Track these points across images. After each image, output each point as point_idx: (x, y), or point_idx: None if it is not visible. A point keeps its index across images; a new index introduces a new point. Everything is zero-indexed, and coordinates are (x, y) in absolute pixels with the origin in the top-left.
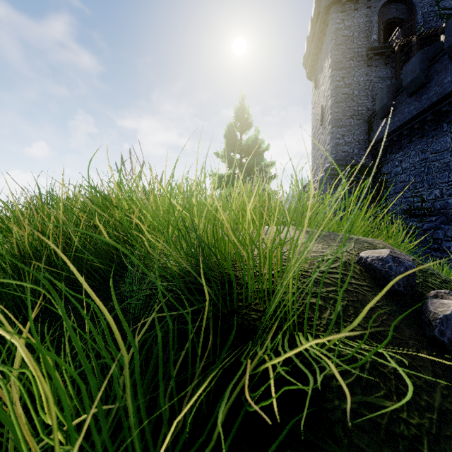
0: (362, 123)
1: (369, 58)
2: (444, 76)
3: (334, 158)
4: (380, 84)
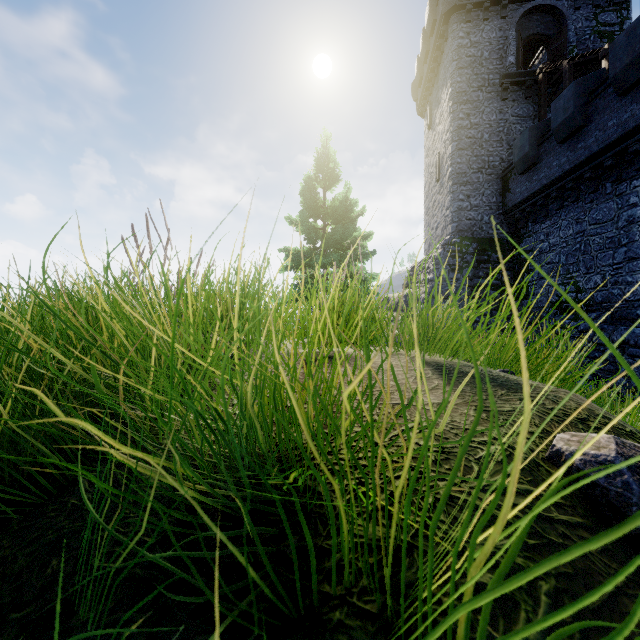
0: (494, 180)
1: (503, 89)
2: (608, 117)
3: (456, 228)
4: (518, 125)
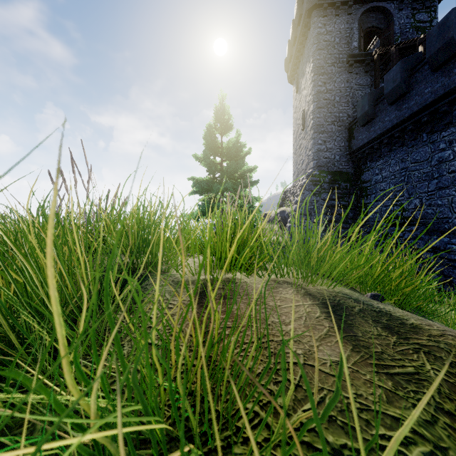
0: (343, 130)
1: (349, 65)
2: (425, 86)
3: (316, 164)
4: (360, 91)
